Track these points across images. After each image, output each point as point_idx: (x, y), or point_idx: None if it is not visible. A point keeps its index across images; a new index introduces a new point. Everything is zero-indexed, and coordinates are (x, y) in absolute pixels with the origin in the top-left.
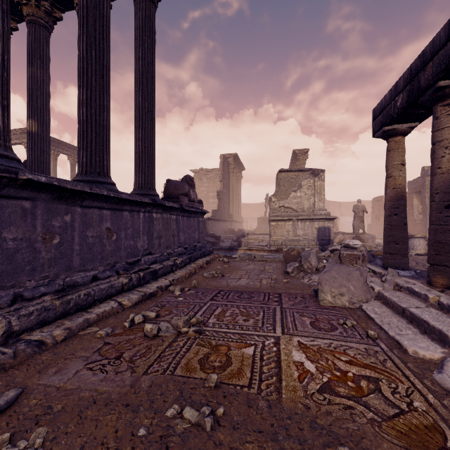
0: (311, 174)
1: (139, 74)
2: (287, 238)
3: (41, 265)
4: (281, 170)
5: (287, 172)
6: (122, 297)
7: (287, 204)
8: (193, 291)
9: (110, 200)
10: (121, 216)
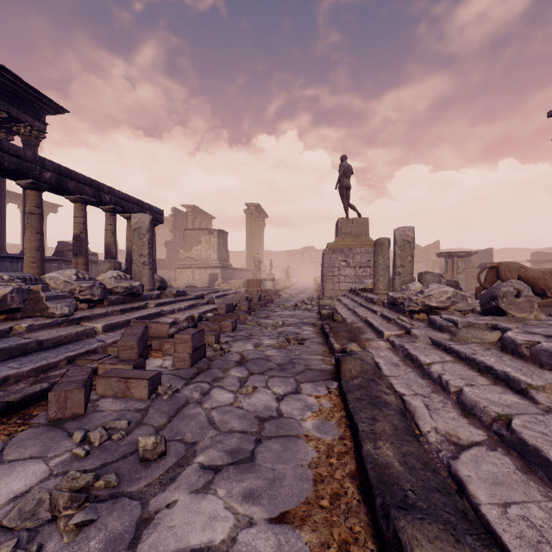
0: (208, 232)
1: None
2: (188, 281)
3: None
4: (186, 229)
5: (191, 230)
6: None
7: (191, 256)
8: None
9: None
10: (3, 264)
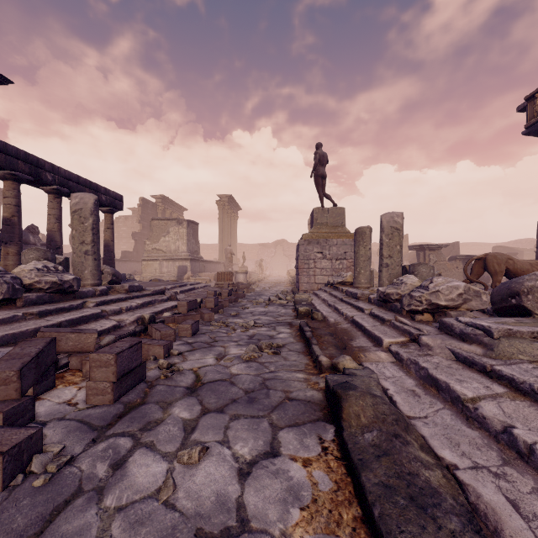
0: (177, 222)
1: None
2: (155, 274)
3: None
4: (153, 218)
5: (159, 220)
6: None
7: (159, 247)
8: None
9: None
10: None
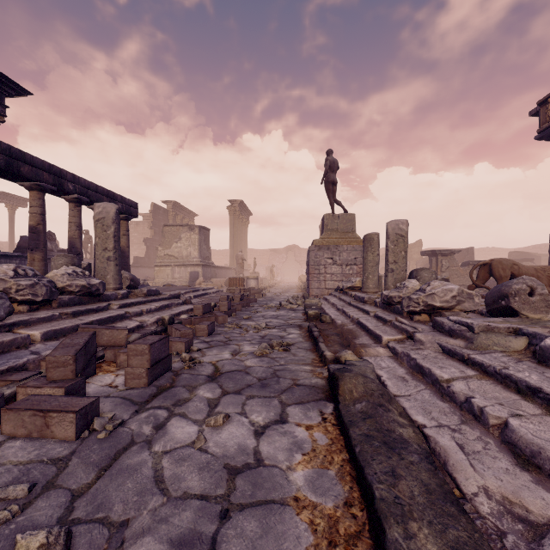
0: (189, 228)
1: None
2: (167, 280)
3: None
4: (165, 225)
5: (171, 226)
6: None
7: (171, 253)
8: None
9: None
10: None
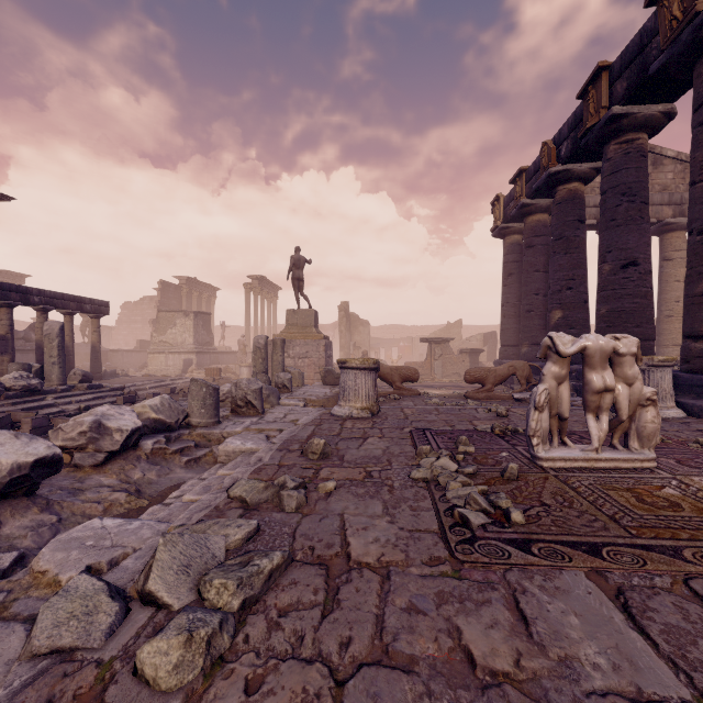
0: (184, 314)
1: None
2: (161, 367)
3: None
4: (160, 310)
5: (166, 312)
6: None
7: (166, 340)
8: None
9: None
10: None
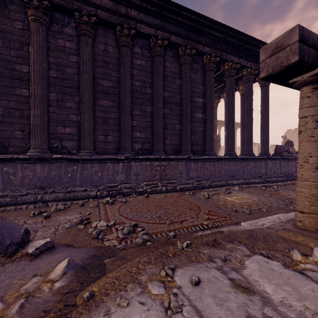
0: None
1: (262, 113)
2: None
3: (240, 174)
4: None
5: None
6: (257, 184)
7: None
8: (281, 188)
9: (253, 159)
10: (256, 163)
